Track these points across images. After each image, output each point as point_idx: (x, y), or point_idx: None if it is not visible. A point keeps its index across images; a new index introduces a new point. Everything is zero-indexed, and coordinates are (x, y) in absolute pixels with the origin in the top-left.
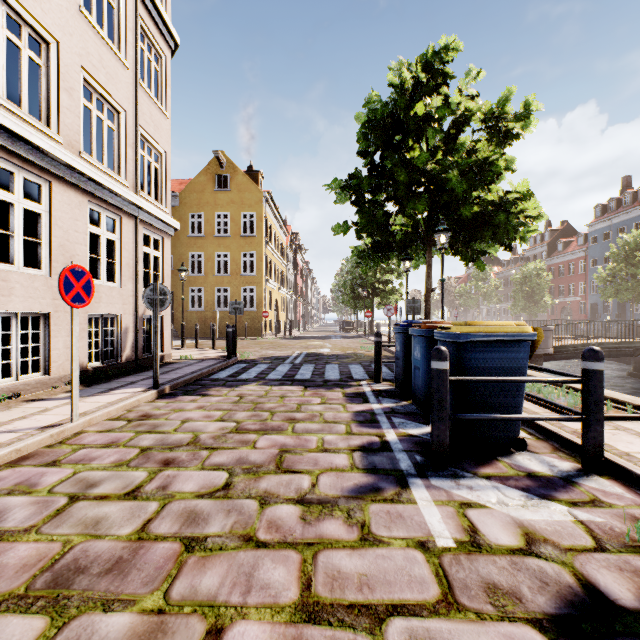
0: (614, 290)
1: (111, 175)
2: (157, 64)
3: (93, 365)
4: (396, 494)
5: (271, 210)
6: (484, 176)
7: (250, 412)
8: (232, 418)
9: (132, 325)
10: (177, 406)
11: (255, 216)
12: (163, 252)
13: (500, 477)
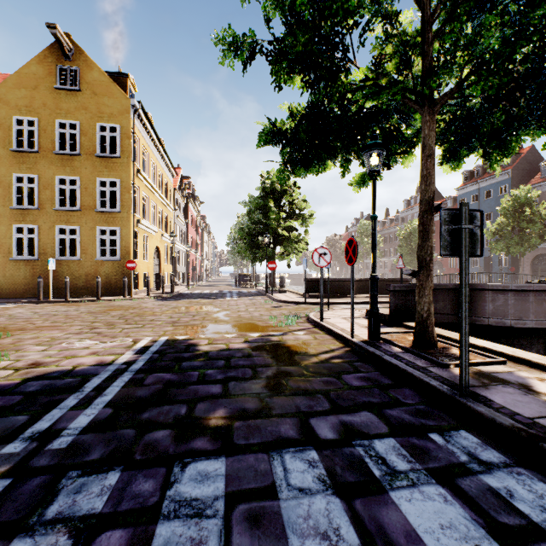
0: (505, 244)
1: None
2: None
3: None
4: None
5: (147, 133)
6: None
7: None
8: None
9: None
10: None
11: (118, 130)
12: None
13: None
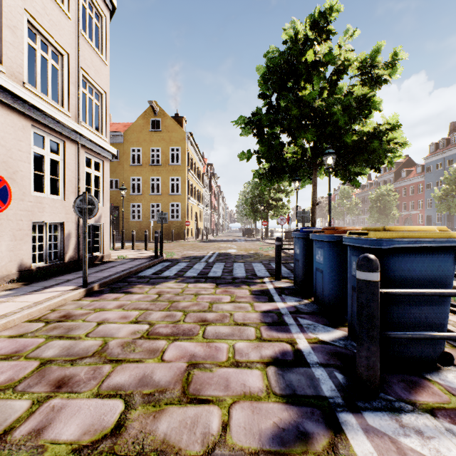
0: (447, 205)
1: (54, 105)
2: (98, 21)
3: (37, 265)
4: (330, 446)
5: (192, 146)
6: (362, 110)
7: (165, 312)
8: (146, 319)
9: (74, 231)
10: (99, 305)
11: (180, 150)
12: (103, 173)
13: (446, 411)
